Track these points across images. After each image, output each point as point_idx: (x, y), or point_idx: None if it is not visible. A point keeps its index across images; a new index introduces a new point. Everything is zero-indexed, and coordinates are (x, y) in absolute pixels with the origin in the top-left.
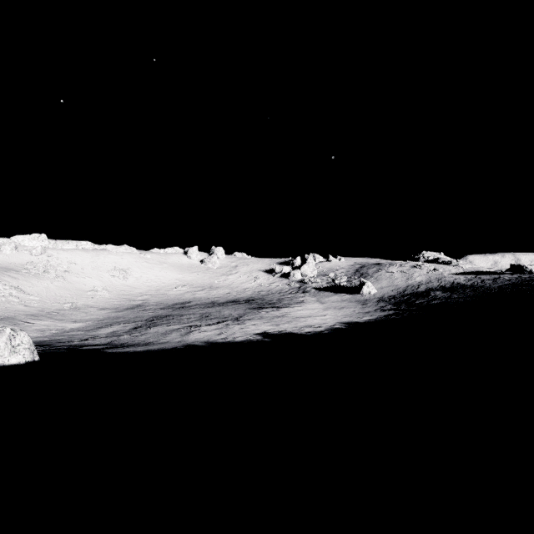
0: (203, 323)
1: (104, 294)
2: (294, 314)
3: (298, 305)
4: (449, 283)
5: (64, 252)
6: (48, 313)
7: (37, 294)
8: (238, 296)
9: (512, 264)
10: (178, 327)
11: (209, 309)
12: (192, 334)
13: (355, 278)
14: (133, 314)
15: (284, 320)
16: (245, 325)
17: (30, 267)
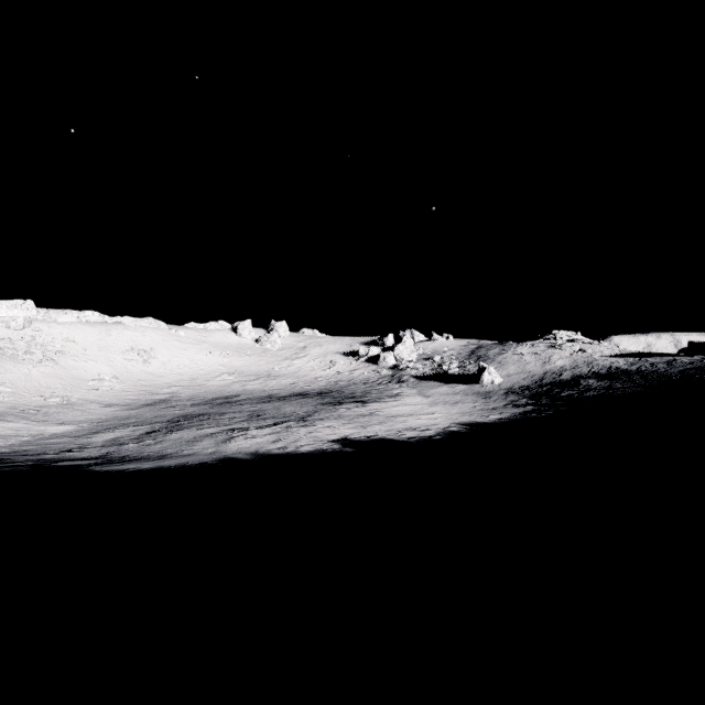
0: (252, 425)
1: (114, 384)
2: (387, 411)
3: (392, 399)
4: (604, 368)
5: (59, 325)
6: (23, 411)
7: (10, 383)
8: (306, 388)
9: (691, 341)
10: (213, 431)
11: (263, 404)
12: (233, 441)
13: (470, 362)
14: (151, 413)
15: (373, 420)
16: (315, 428)
17: (5, 345)
